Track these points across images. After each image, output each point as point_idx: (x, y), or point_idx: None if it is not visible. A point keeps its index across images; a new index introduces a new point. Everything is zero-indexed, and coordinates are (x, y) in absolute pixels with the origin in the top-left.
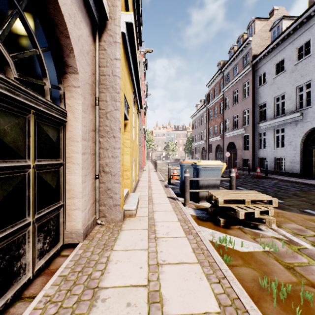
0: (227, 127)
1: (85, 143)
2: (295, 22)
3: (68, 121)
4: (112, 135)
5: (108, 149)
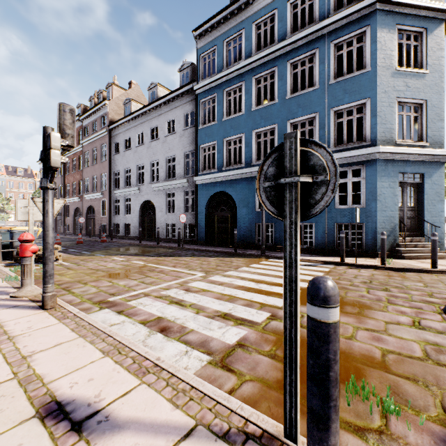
0: (87, 188)
1: None
2: (135, 113)
3: None
4: None
5: None
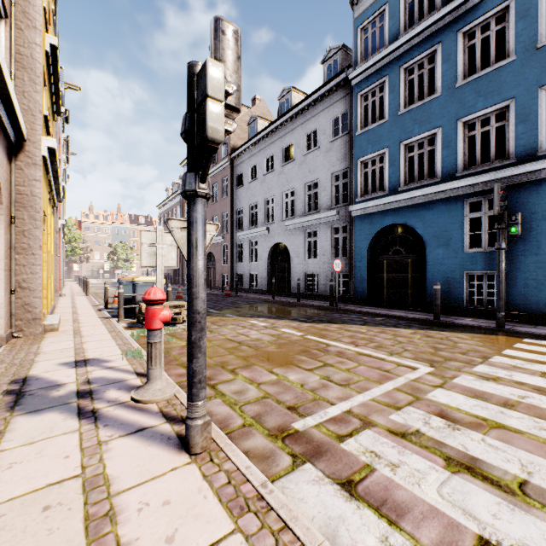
0: None
1: (6, 261)
2: (263, 131)
3: None
4: (31, 252)
5: (26, 265)
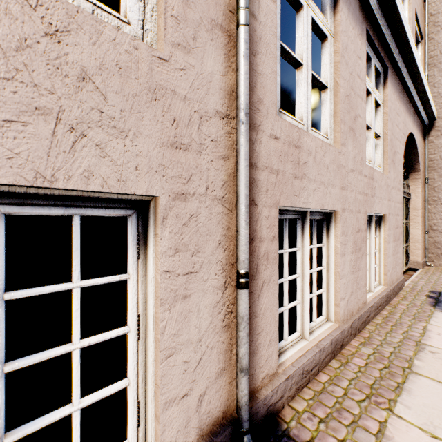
0: None
1: (421, 210)
2: None
3: (410, 198)
4: (439, 203)
5: (435, 213)
